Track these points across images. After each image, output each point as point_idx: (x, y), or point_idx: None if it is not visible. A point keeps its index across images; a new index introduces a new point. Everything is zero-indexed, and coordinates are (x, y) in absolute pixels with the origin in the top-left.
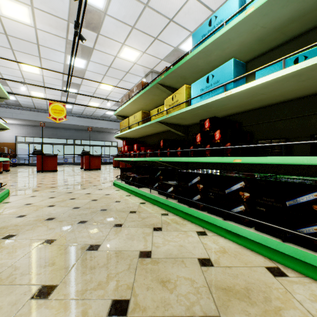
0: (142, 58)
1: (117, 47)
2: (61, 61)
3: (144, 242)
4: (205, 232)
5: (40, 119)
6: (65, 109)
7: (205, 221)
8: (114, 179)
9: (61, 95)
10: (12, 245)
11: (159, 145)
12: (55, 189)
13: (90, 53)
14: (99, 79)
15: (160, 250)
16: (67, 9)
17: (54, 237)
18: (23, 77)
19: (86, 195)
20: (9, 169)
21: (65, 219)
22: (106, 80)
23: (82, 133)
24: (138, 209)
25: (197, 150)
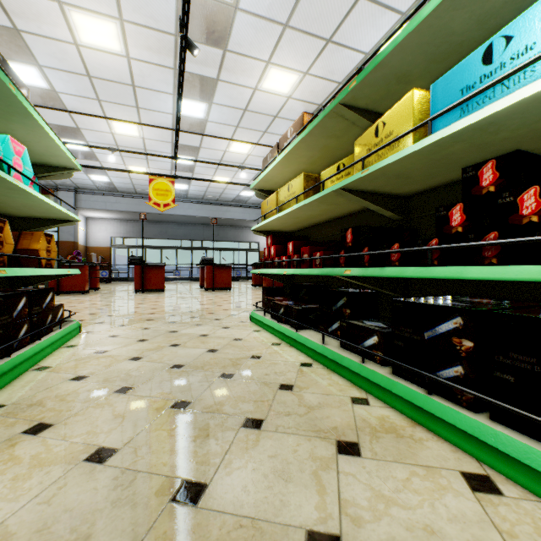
0: (302, 85)
1: (257, 70)
2: (168, 110)
3: (318, 496)
4: (490, 480)
5: (143, 209)
6: (173, 188)
7: (485, 444)
8: (251, 308)
9: (171, 169)
10: (31, 456)
11: (344, 240)
12: (152, 324)
13: (212, 89)
14: (228, 134)
15: (367, 538)
16: (173, 13)
17: (116, 442)
18: (117, 143)
19: (200, 340)
20: (98, 286)
21: (150, 394)
22: (240, 136)
23: (204, 230)
24: (298, 381)
25: (456, 247)
